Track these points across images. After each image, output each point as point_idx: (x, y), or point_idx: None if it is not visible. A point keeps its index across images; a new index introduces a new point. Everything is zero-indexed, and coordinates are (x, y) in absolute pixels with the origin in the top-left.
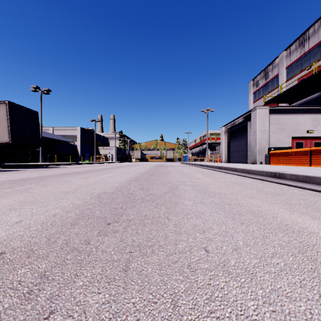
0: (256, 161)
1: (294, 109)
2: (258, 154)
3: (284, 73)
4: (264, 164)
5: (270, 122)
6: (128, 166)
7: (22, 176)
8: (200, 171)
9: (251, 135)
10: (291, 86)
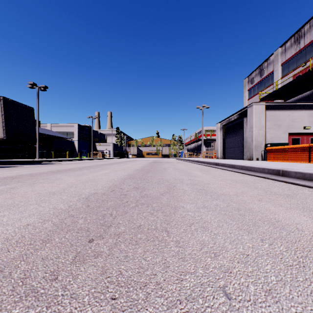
0: (252, 157)
1: (290, 105)
2: (254, 150)
3: (279, 70)
4: (260, 160)
5: (266, 118)
6: (124, 162)
7: (13, 173)
8: (197, 168)
9: (247, 131)
10: (286, 83)
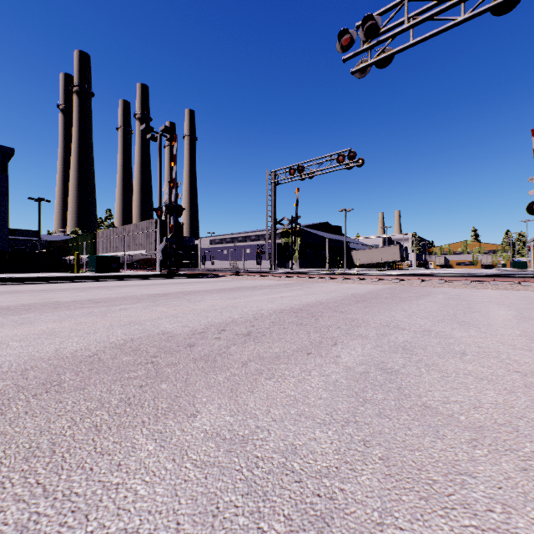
0: None
1: None
2: None
3: None
4: None
5: None
6: None
7: None
8: None
9: None
10: None
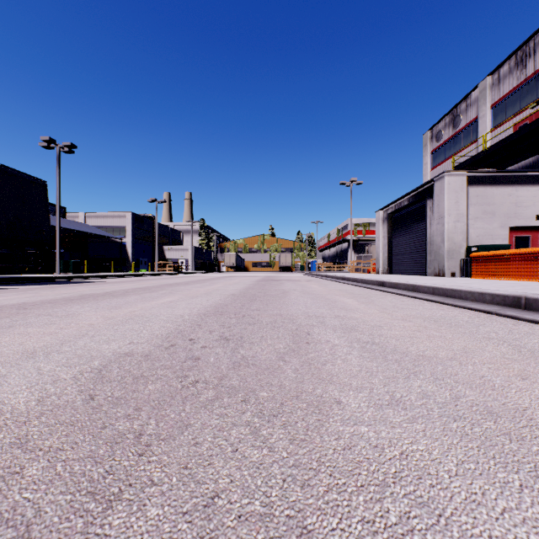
0: (444, 272)
1: (512, 176)
2: (447, 259)
3: (488, 115)
4: (458, 276)
5: (469, 199)
6: (211, 280)
7: None
8: (345, 291)
9: (433, 223)
10: (501, 138)
